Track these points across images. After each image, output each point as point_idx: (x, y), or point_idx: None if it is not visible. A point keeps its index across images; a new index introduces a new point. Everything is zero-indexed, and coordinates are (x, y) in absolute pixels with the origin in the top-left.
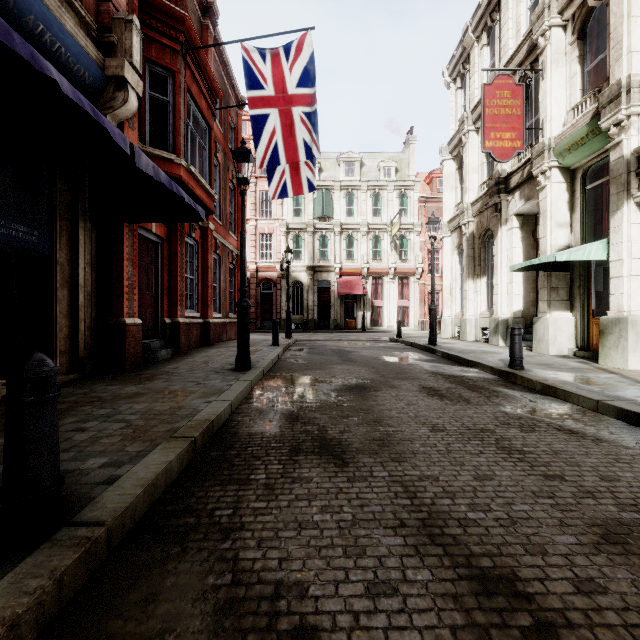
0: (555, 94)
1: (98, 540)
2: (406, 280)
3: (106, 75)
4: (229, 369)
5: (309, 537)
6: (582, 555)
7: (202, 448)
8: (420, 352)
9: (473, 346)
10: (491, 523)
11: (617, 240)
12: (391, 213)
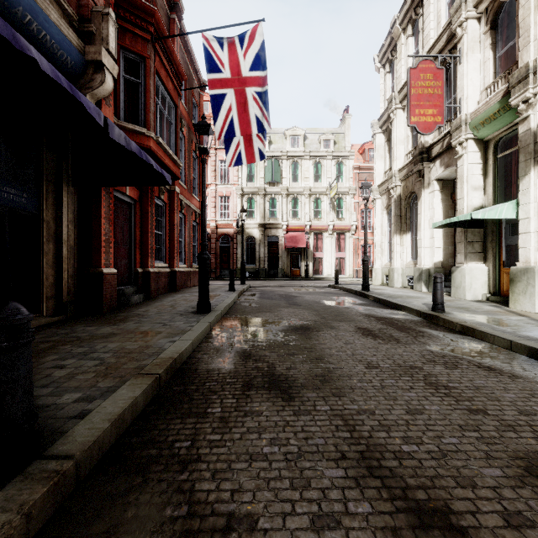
0: (471, 76)
1: (66, 473)
2: (342, 235)
3: (86, 60)
4: (192, 312)
5: (259, 469)
6: (509, 488)
7: (166, 383)
8: (355, 297)
9: (400, 292)
10: (424, 456)
11: (525, 201)
12: (330, 179)
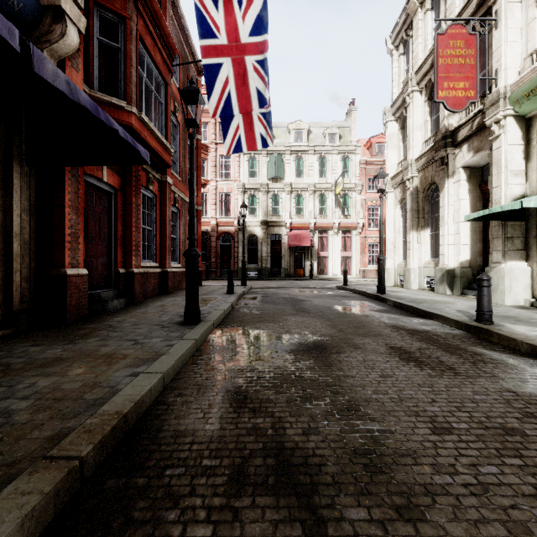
0: (510, 42)
1: None
2: (348, 233)
3: (41, 4)
4: (177, 322)
5: None
6: None
7: (98, 467)
8: (370, 301)
9: (421, 295)
10: None
11: None
12: (335, 174)
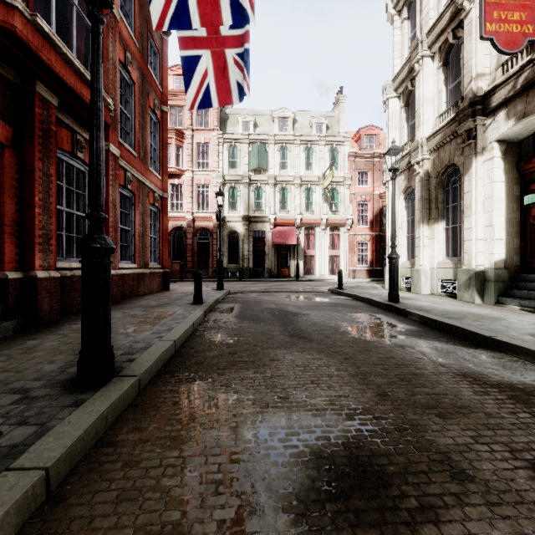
0: None
1: None
2: (337, 231)
3: None
4: (64, 381)
5: None
6: None
7: None
8: (385, 313)
9: (445, 304)
10: None
11: None
12: (323, 167)
